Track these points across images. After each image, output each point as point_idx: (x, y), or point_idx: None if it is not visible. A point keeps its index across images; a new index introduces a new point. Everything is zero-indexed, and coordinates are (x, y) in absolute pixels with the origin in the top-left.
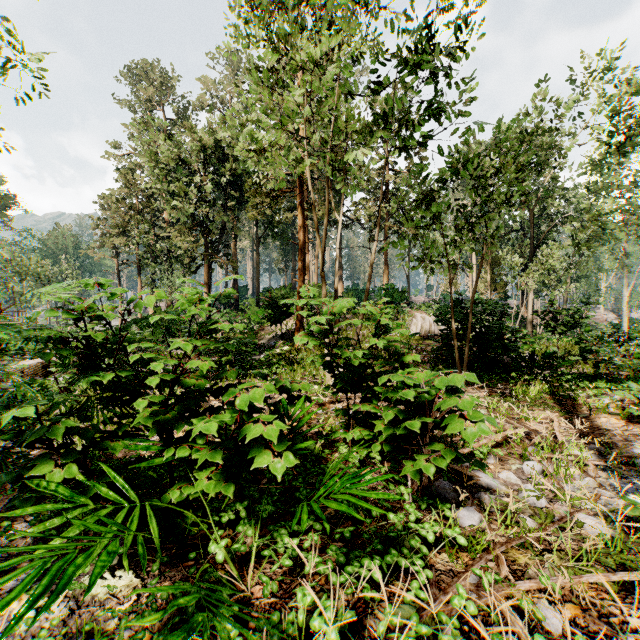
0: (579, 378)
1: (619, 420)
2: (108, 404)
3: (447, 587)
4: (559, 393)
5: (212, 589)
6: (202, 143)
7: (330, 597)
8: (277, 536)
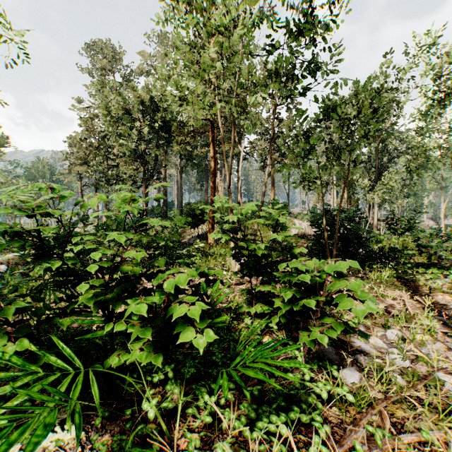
0: (416, 266)
1: (451, 297)
2: (59, 286)
3: (342, 439)
4: (404, 277)
5: (145, 441)
6: (141, 98)
7: (244, 448)
8: (198, 394)
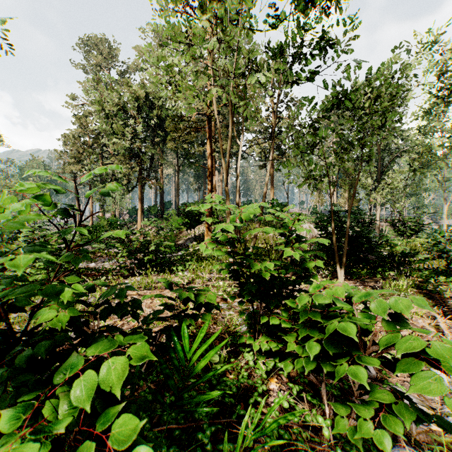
0: (434, 273)
1: None
2: None
3: None
4: (426, 288)
5: None
6: (136, 95)
7: None
8: None
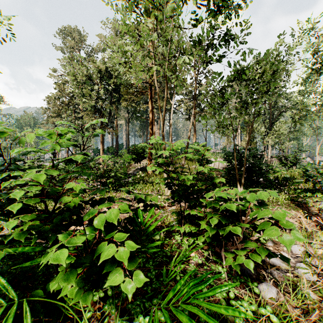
0: (304, 191)
1: None
2: (5, 215)
3: None
4: (297, 200)
5: None
6: (99, 68)
7: None
8: (134, 313)
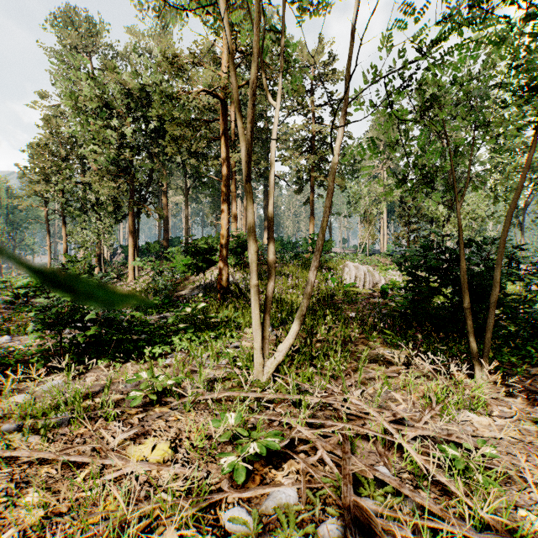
0: None
1: None
2: None
3: None
4: None
5: None
6: (125, 85)
7: None
8: None
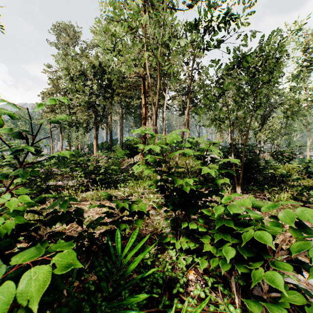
0: (305, 189)
1: None
2: None
3: None
4: (301, 199)
5: None
6: (93, 64)
7: None
8: None
